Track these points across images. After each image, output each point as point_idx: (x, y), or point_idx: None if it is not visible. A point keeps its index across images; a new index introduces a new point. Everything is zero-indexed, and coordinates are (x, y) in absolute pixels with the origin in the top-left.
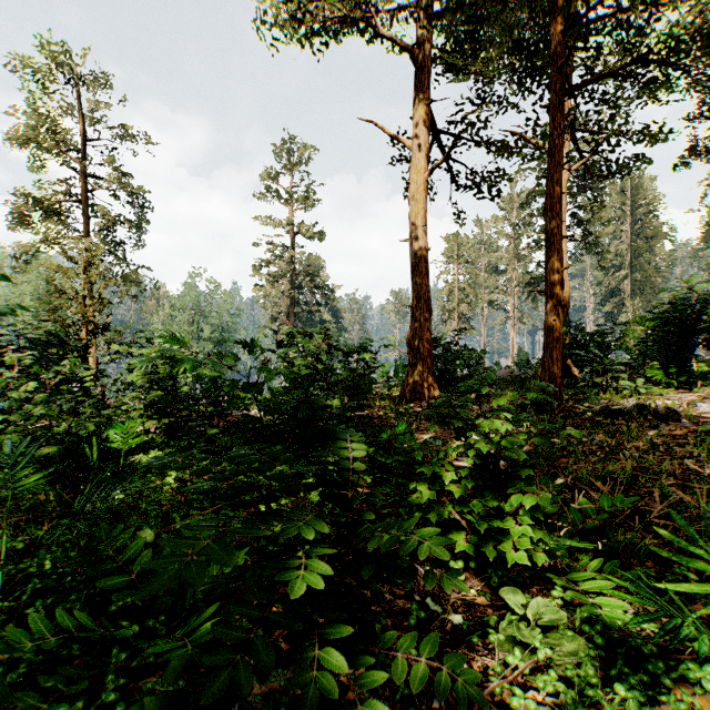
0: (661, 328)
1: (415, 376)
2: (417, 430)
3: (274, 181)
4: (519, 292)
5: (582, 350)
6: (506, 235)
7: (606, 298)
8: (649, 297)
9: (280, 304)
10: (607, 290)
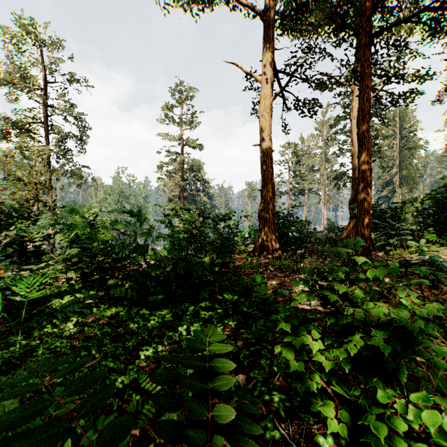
0: (436, 205)
1: (263, 238)
2: (267, 277)
3: (170, 111)
4: (328, 183)
5: (379, 219)
6: (319, 147)
7: (383, 187)
8: (411, 186)
9: (174, 191)
10: (384, 181)
